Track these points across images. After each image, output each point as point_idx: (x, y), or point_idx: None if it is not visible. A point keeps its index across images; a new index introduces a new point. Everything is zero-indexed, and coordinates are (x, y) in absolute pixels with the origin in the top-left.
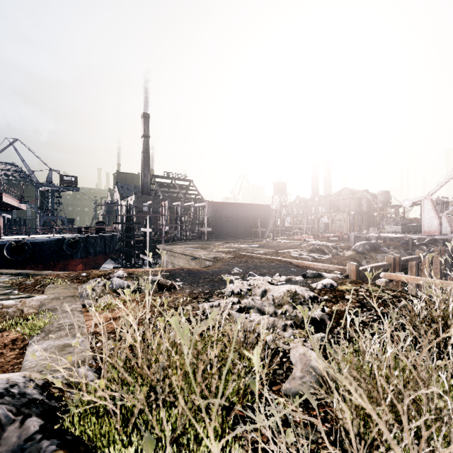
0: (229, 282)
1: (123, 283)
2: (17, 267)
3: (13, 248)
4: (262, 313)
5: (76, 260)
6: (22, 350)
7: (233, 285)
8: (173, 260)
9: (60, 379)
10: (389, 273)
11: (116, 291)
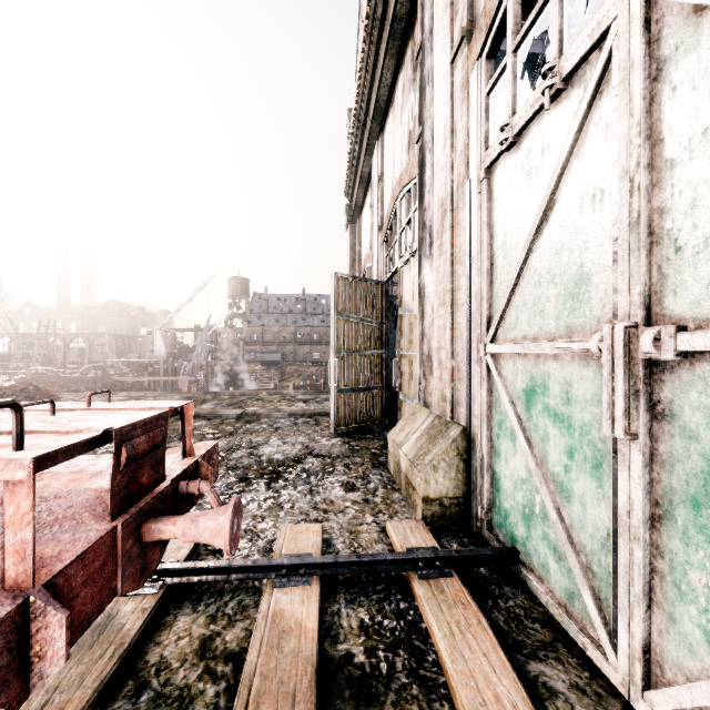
0: None
1: None
2: None
3: None
4: None
5: None
6: None
7: None
8: None
9: None
10: None
11: None
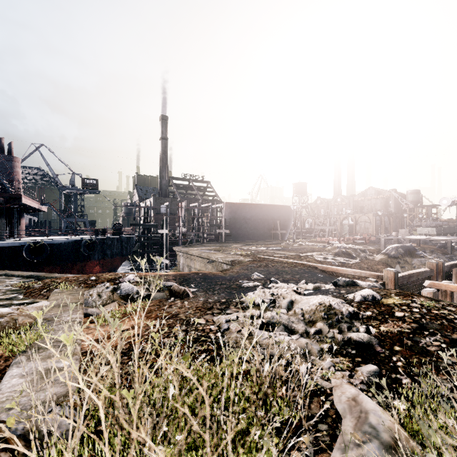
0: (249, 290)
1: (132, 289)
2: (36, 269)
3: (31, 249)
4: (290, 331)
5: (94, 262)
6: (0, 374)
7: (254, 294)
8: (189, 263)
9: (19, 432)
10: (436, 282)
11: (124, 298)
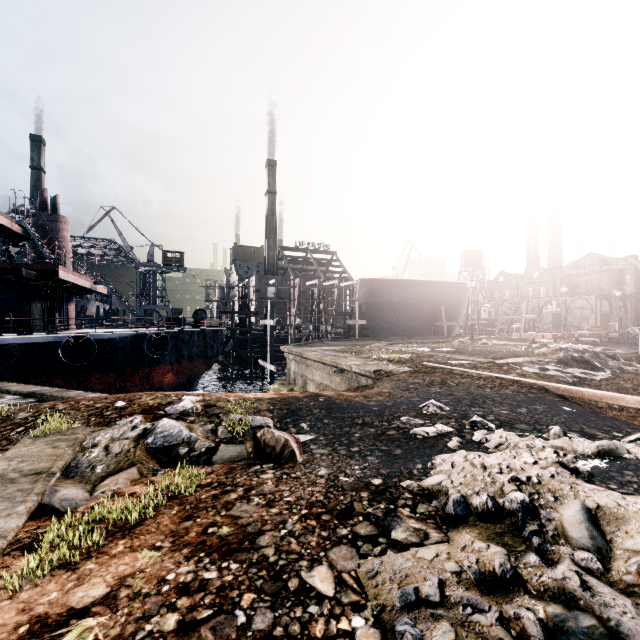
0: (430, 447)
1: (179, 434)
2: (80, 376)
3: (72, 347)
4: None
5: (164, 367)
6: None
7: (455, 469)
8: (304, 372)
9: None
10: None
11: (158, 456)
